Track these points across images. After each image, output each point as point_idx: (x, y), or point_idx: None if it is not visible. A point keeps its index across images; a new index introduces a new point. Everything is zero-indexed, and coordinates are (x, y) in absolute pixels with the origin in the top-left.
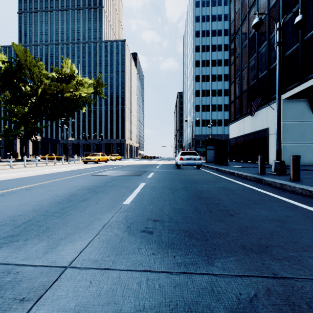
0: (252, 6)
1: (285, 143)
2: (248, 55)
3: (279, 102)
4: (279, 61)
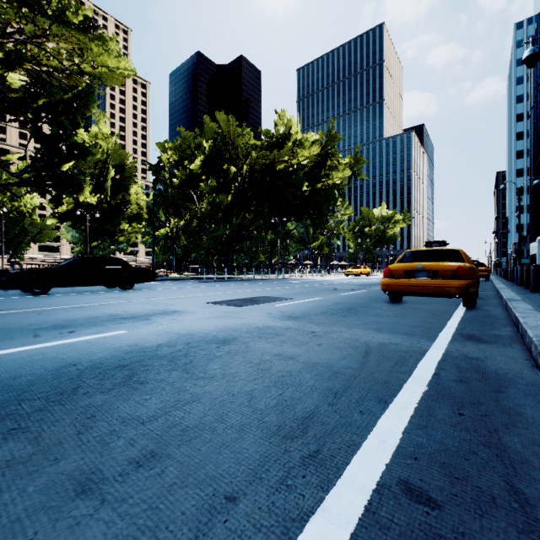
0: (534, 171)
1: (539, 262)
2: (533, 201)
3: (500, 254)
4: (500, 243)
